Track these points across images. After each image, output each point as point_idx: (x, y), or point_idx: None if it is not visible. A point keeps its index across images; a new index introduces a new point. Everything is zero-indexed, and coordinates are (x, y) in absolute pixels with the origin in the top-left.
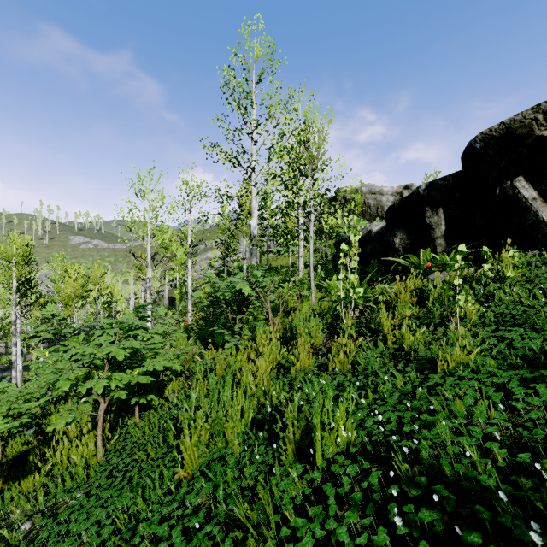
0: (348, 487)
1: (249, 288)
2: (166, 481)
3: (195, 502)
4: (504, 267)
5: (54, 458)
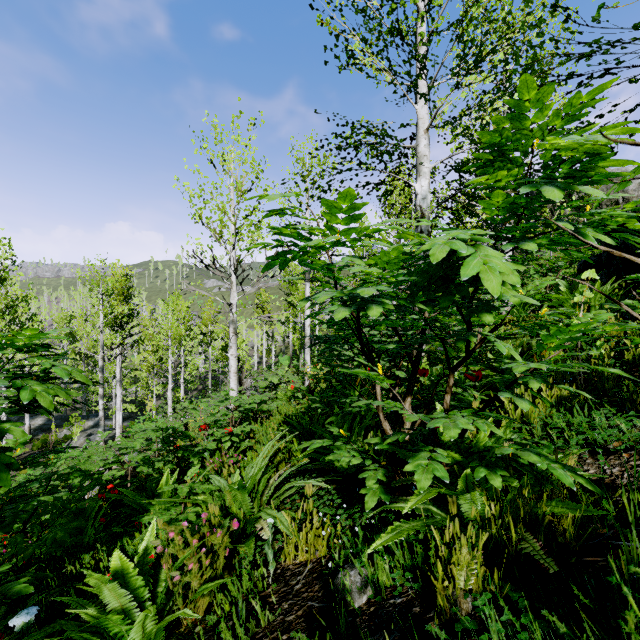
0: None
1: (499, 257)
2: None
3: None
4: None
5: None
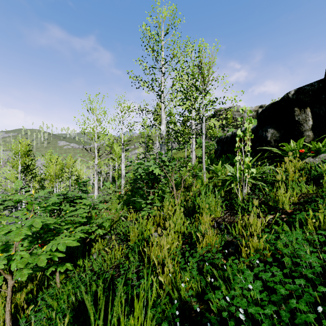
0: None
1: (158, 170)
2: None
3: None
4: None
5: None
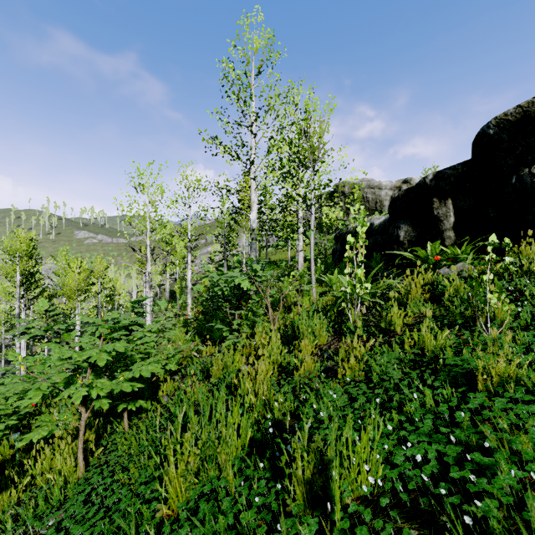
0: None
1: (248, 283)
2: (144, 524)
3: None
4: (530, 260)
5: (34, 470)
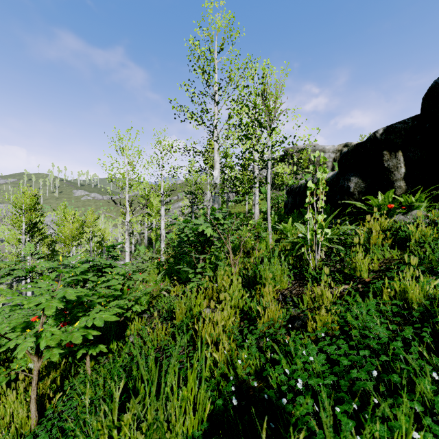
0: None
1: (211, 230)
2: None
3: None
4: None
5: None
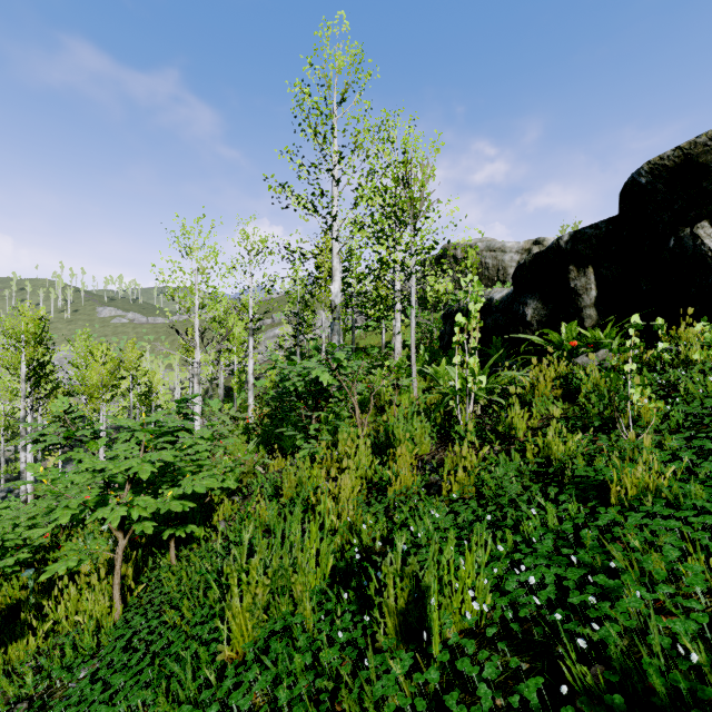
0: (487, 703)
1: (328, 375)
2: (202, 668)
3: (244, 707)
4: (688, 346)
5: (56, 613)
